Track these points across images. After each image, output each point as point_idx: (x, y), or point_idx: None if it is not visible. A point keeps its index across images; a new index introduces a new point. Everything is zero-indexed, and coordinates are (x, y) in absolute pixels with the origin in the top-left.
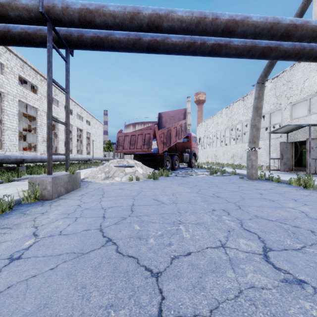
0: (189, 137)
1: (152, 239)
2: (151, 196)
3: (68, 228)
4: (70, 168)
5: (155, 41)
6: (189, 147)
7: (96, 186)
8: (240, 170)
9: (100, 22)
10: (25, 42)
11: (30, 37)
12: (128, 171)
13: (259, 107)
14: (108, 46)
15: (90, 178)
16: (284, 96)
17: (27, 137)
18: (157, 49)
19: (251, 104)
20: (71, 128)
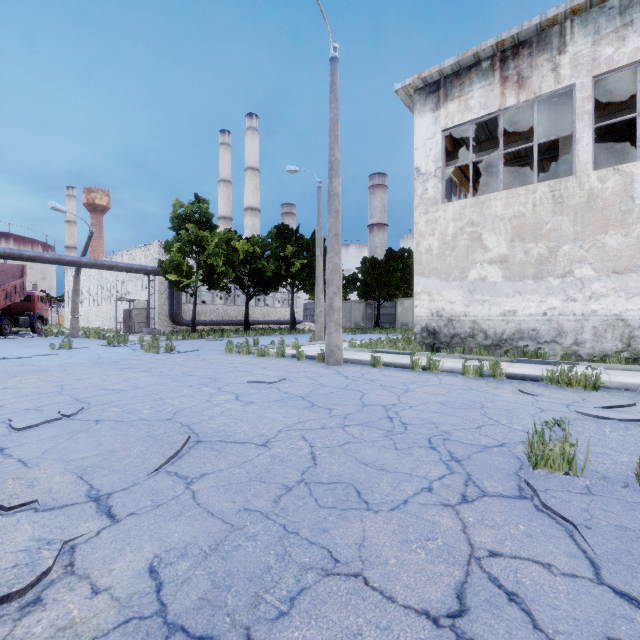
0: (32, 297)
1: None
2: None
3: None
4: None
5: None
6: (32, 309)
7: None
8: None
9: None
10: None
11: None
12: None
13: (76, 289)
14: None
15: None
16: None
17: None
18: None
19: None
20: None
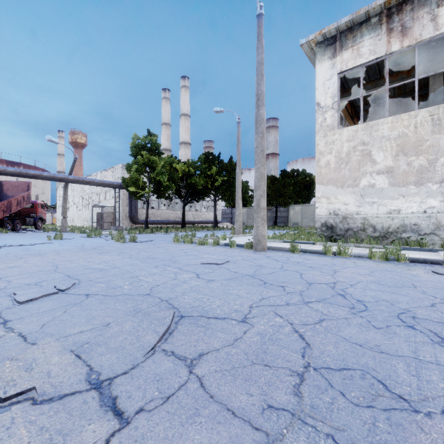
0: (35, 204)
1: None
2: None
3: None
4: None
5: None
6: (35, 213)
7: None
8: None
9: None
10: None
11: None
12: None
13: (65, 198)
14: None
15: None
16: None
17: None
18: None
19: None
20: None
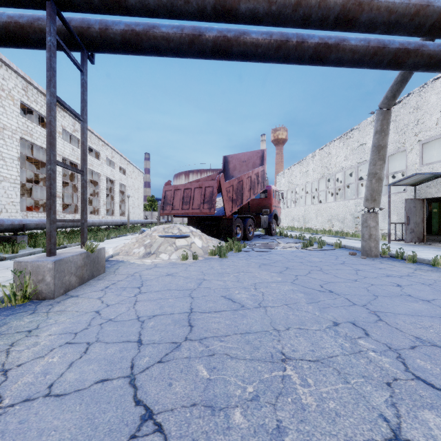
0: (268, 191)
1: (239, 414)
2: (220, 290)
3: (68, 375)
4: (94, 237)
5: (224, 38)
6: (268, 206)
7: (131, 269)
8: (344, 239)
9: (135, 1)
10: (15, 40)
11: (24, 31)
12: (180, 243)
13: (382, 145)
14: (149, 46)
15: (123, 255)
16: (409, 131)
17: (36, 192)
18: (228, 52)
19: (358, 144)
20: (97, 178)
